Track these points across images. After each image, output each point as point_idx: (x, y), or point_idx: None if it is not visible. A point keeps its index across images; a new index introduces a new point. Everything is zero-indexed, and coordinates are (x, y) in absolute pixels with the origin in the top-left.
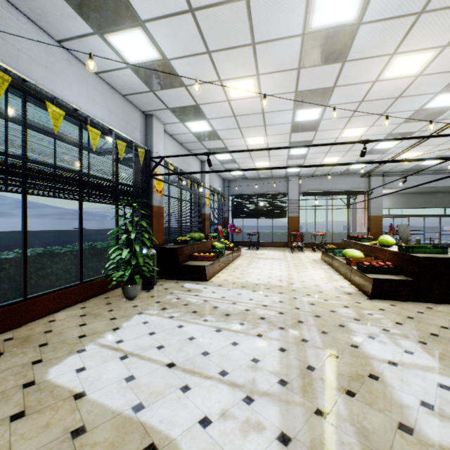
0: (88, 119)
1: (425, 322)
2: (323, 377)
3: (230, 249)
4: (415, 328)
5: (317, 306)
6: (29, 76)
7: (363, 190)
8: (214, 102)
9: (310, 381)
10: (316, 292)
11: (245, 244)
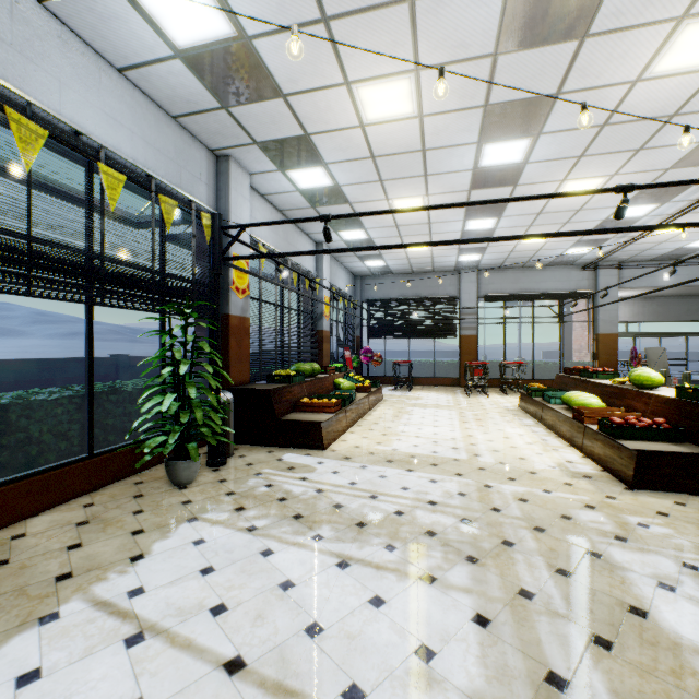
0: (101, 153)
1: None
2: None
3: (365, 390)
4: None
5: (533, 504)
6: None
7: (585, 291)
8: (336, 129)
9: None
10: (525, 472)
11: (389, 380)
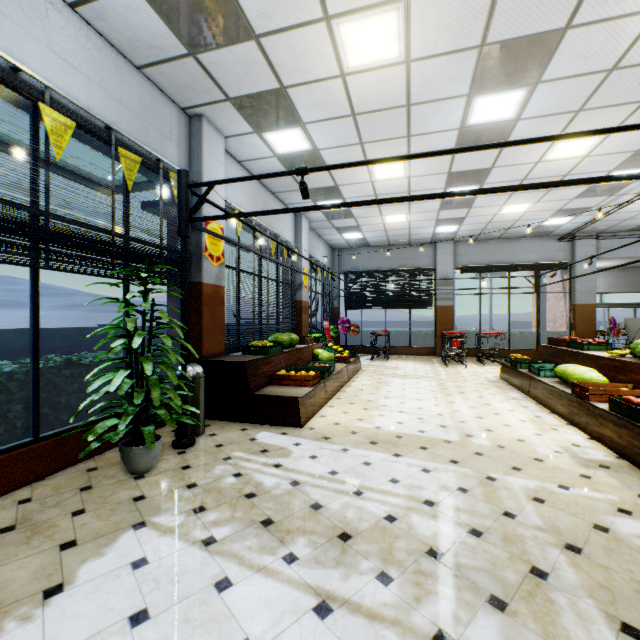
0: (45, 94)
1: None
2: None
3: (344, 360)
4: None
5: (553, 507)
6: None
7: (562, 262)
8: (314, 80)
9: None
10: (530, 460)
11: (366, 350)
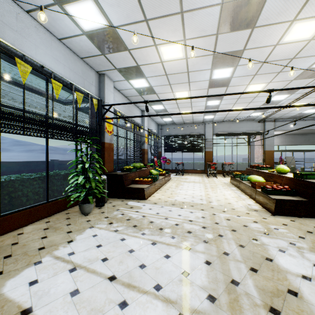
0: (52, 74)
1: None
2: (247, 292)
3: (163, 175)
4: None
5: (232, 221)
6: (2, 37)
7: (259, 131)
8: (150, 63)
9: (236, 297)
10: (230, 209)
11: (174, 171)
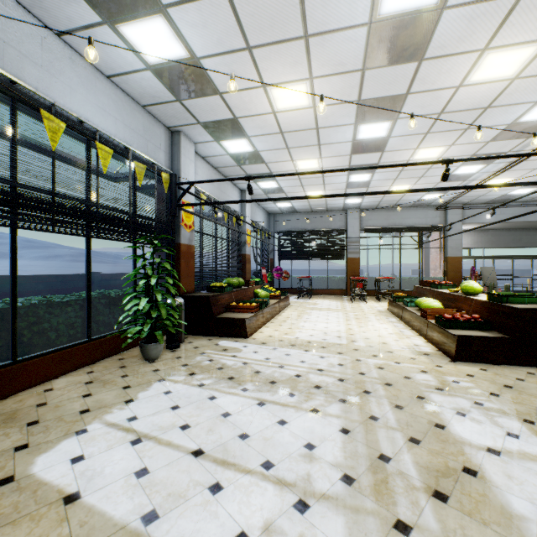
0: (97, 134)
1: (528, 393)
2: (402, 471)
3: (277, 297)
4: (517, 401)
5: (387, 370)
6: (19, 77)
7: (438, 225)
8: (256, 114)
9: (384, 477)
10: (385, 352)
11: (295, 291)
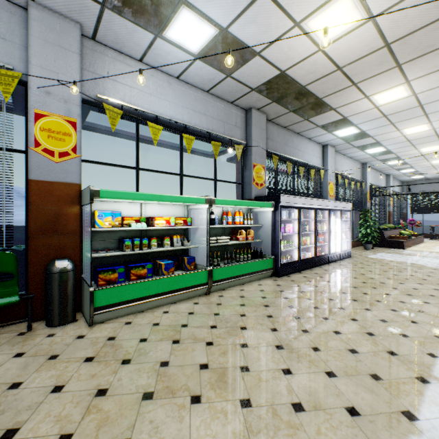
0: (349, 178)
1: None
2: None
3: (415, 236)
4: None
5: None
6: (338, 171)
7: None
8: (409, 154)
9: None
10: None
11: (426, 236)
